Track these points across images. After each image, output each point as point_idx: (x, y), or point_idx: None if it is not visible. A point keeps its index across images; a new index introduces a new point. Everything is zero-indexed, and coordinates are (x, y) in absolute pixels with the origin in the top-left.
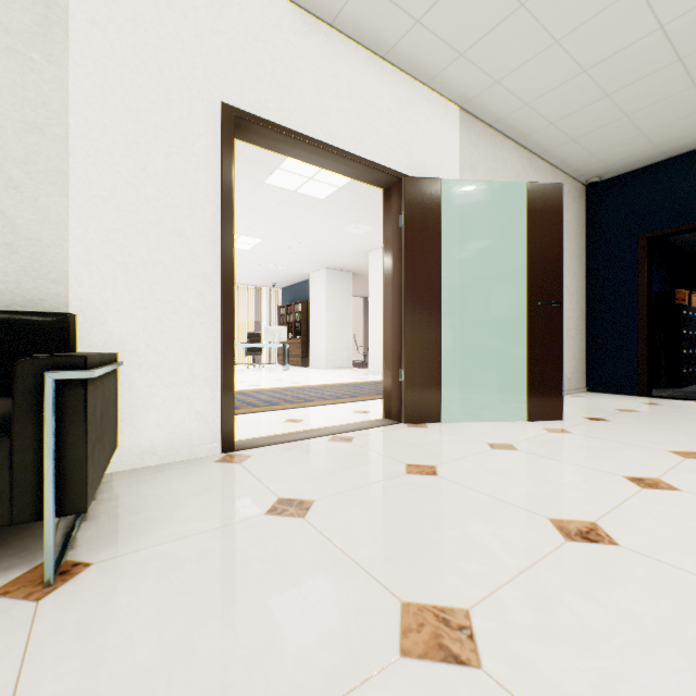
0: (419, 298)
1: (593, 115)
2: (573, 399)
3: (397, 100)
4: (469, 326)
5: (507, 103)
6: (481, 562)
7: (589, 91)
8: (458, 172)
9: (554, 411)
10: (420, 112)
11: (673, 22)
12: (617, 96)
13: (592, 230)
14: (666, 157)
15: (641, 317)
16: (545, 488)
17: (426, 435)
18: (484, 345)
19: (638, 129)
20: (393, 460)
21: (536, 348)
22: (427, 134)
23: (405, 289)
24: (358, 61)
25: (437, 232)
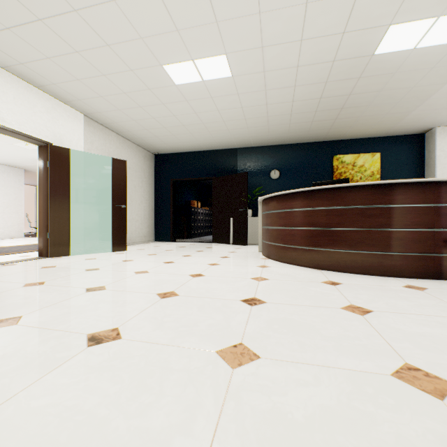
0: (58, 200)
1: (145, 133)
2: (144, 244)
3: (46, 107)
4: (90, 213)
5: (107, 120)
6: (56, 277)
7: (140, 126)
8: (83, 143)
9: (123, 247)
10: (60, 114)
11: (157, 118)
12: (150, 130)
13: (156, 173)
14: (178, 152)
15: (171, 211)
16: (93, 265)
17: (59, 259)
18: (99, 221)
19: (164, 142)
20: (37, 267)
21: (116, 223)
22: (65, 125)
23: (50, 196)
24: (21, 86)
25: (68, 172)
